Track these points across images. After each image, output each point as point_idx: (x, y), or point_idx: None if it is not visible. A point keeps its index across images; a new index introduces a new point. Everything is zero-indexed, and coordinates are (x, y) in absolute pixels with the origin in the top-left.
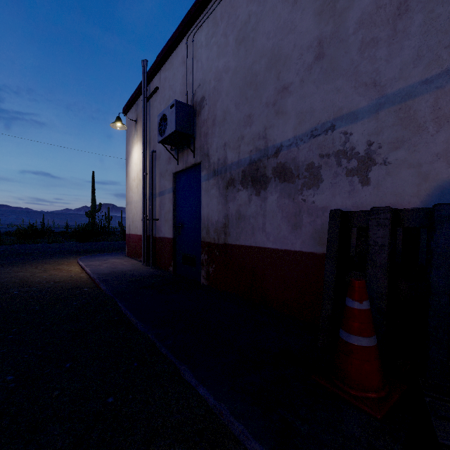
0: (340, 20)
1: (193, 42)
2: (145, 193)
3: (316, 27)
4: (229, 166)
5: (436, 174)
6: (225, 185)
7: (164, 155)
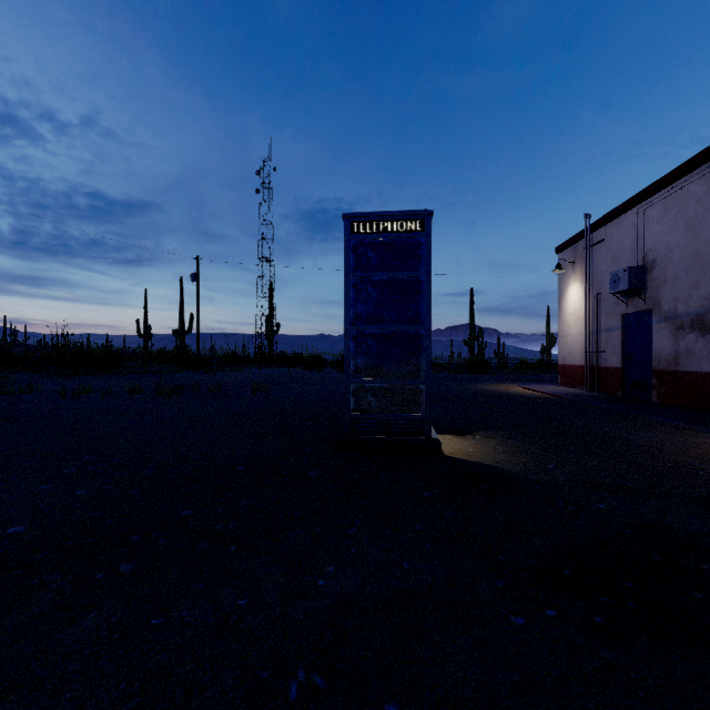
0: None
1: (644, 215)
2: (588, 329)
3: None
4: (679, 315)
5: None
6: (675, 328)
7: (611, 298)
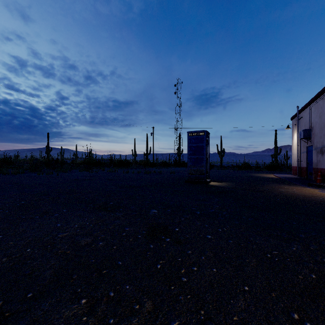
0: None
1: (310, 109)
2: (297, 152)
3: None
4: (317, 148)
5: None
6: (317, 152)
7: (304, 140)
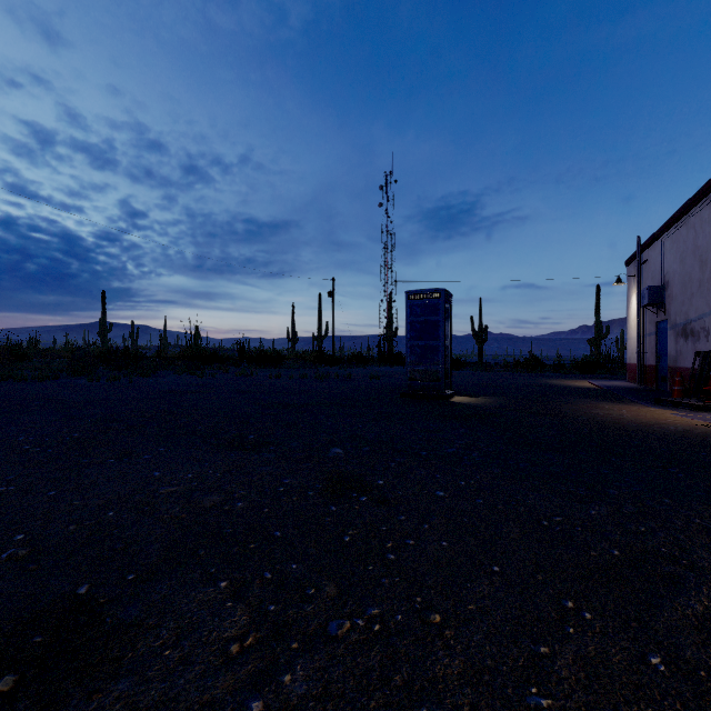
0: (703, 275)
1: (664, 244)
2: (638, 334)
3: (699, 273)
4: (677, 325)
5: None
6: (675, 335)
7: (650, 309)
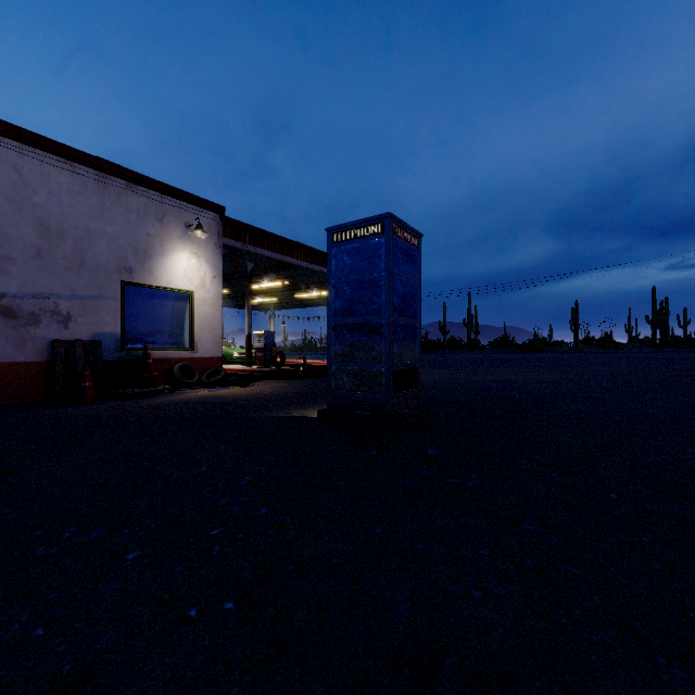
0: (54, 247)
1: None
2: None
3: (38, 239)
4: None
5: (94, 329)
6: None
7: None
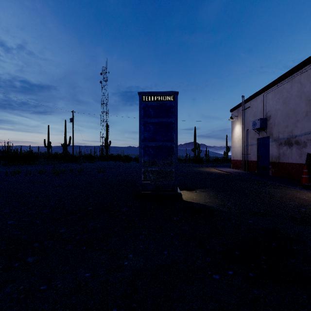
0: None
1: (266, 96)
2: (243, 144)
3: (305, 108)
4: (280, 139)
5: None
6: (278, 144)
7: (253, 131)
